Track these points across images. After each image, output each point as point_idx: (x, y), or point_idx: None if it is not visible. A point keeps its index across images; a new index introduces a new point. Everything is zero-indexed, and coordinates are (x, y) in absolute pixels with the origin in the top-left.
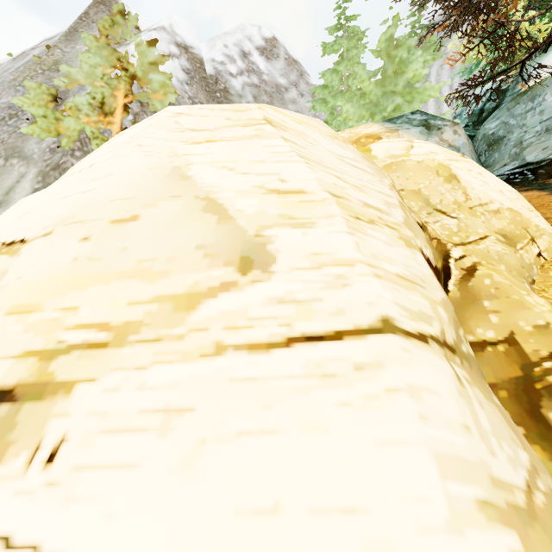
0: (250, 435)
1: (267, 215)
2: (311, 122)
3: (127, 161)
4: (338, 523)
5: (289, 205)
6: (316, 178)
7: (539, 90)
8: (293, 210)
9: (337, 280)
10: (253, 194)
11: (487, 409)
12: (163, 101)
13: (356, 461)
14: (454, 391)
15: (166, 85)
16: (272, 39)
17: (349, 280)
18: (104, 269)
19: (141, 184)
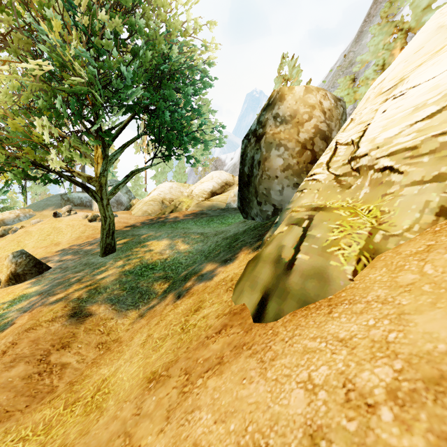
0: None
1: None
2: None
3: (417, 39)
4: None
5: None
6: None
7: None
8: None
9: None
10: None
11: None
12: None
13: None
14: None
15: None
16: None
17: None
18: (413, 62)
19: (424, 40)
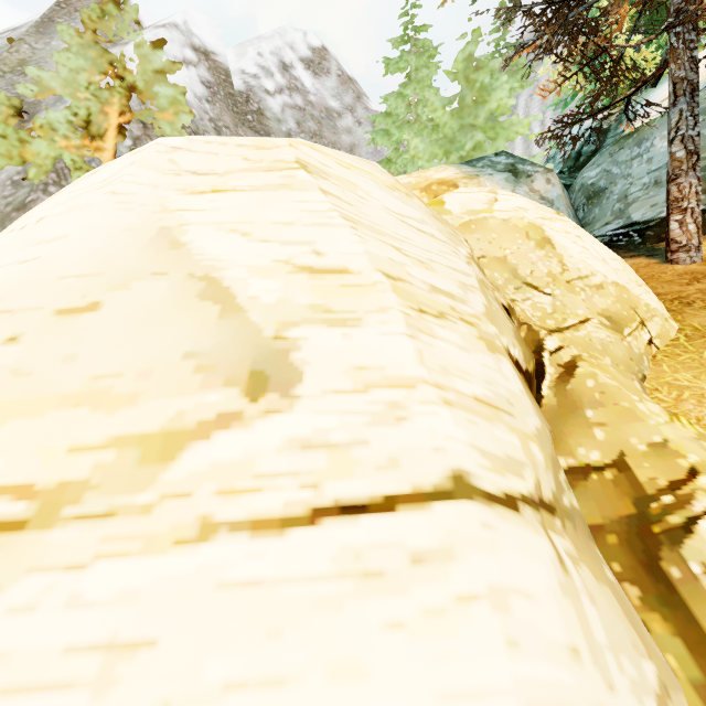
0: (244, 690)
1: (294, 305)
2: (364, 167)
3: (91, 217)
4: None
5: (325, 291)
6: (365, 250)
7: (647, 133)
8: (331, 298)
9: (390, 411)
10: (274, 273)
11: (600, 602)
12: (173, 123)
13: None
14: (556, 587)
15: (178, 102)
16: (322, 49)
17: (407, 411)
18: (37, 391)
19: (110, 252)
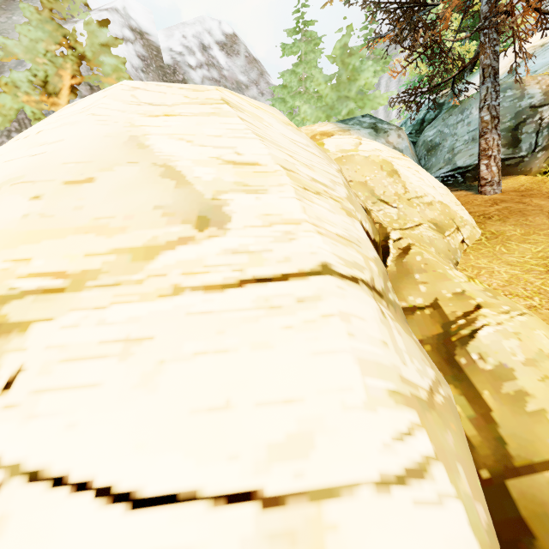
0: (205, 355)
1: (224, 182)
2: (267, 109)
3: (80, 128)
4: (279, 411)
5: (244, 175)
6: (269, 153)
7: (467, 105)
8: (248, 178)
9: (285, 235)
10: (210, 164)
11: (404, 337)
12: None
13: (296, 367)
14: (378, 319)
15: (120, 70)
16: (233, 35)
17: (296, 235)
18: (58, 225)
19: (97, 149)
